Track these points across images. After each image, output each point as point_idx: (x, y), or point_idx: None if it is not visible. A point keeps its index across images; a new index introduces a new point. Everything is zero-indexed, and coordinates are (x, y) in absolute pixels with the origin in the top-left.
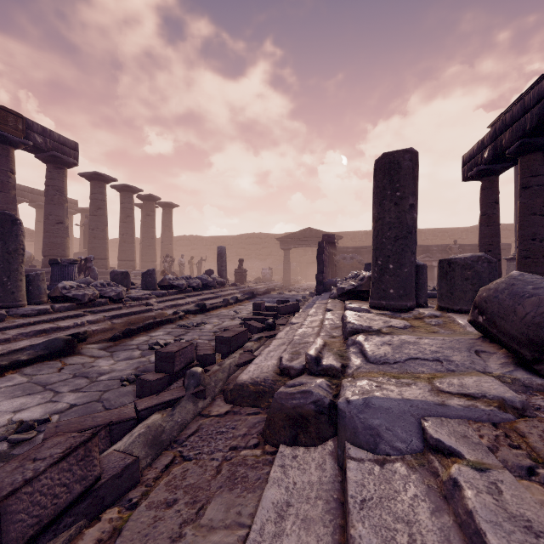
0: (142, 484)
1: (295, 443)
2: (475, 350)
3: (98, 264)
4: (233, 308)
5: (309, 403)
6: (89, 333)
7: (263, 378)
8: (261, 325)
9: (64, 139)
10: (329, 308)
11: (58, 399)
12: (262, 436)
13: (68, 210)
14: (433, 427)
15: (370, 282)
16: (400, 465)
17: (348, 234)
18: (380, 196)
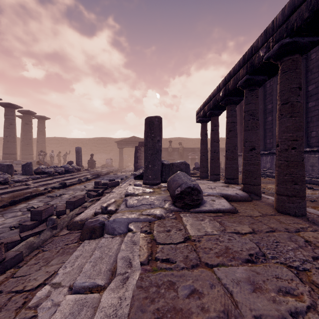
0: (24, 261)
1: (91, 238)
2: (164, 200)
3: None
4: (84, 184)
5: (97, 223)
6: None
7: (86, 218)
8: (95, 194)
9: None
10: (130, 184)
11: None
12: (79, 239)
13: None
14: (131, 225)
15: None
16: (118, 237)
17: None
18: (146, 135)
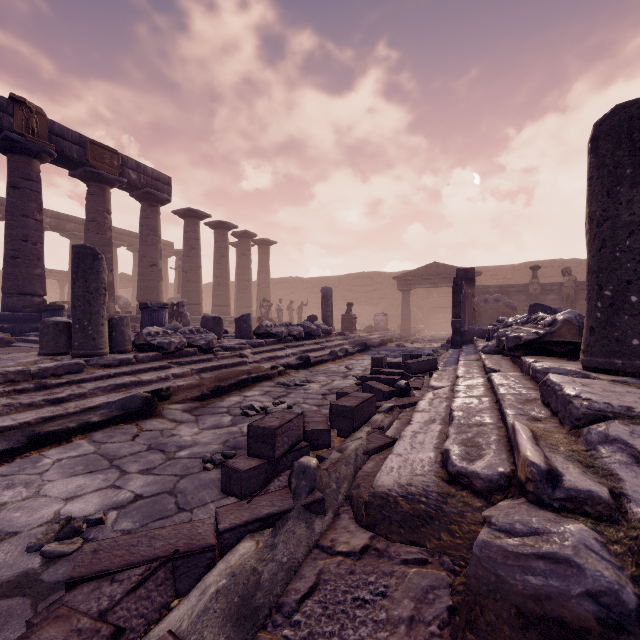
0: None
1: None
2: None
3: (191, 310)
4: (343, 362)
5: (580, 595)
6: (174, 390)
7: (421, 487)
8: (387, 389)
9: (157, 174)
10: (492, 368)
11: (122, 483)
12: (451, 636)
13: (163, 253)
14: None
15: (567, 328)
16: None
17: (486, 269)
18: (608, 180)
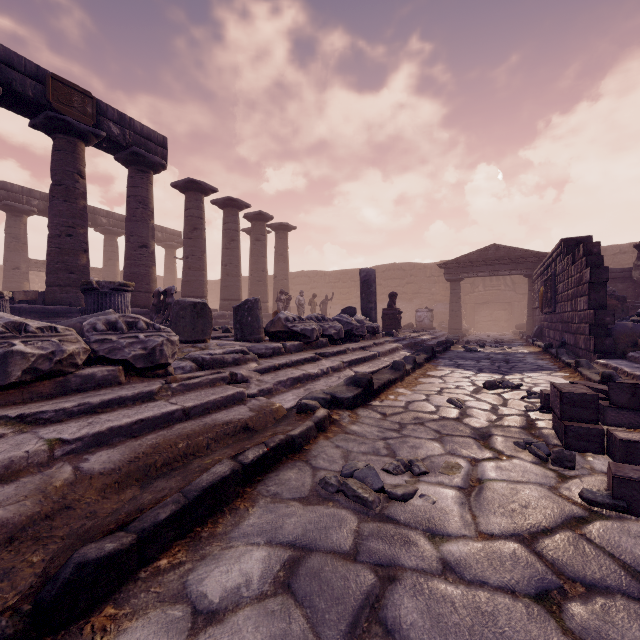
0: None
1: None
2: None
3: None
4: (421, 384)
5: None
6: None
7: None
8: None
9: (148, 132)
10: None
11: None
12: None
13: (170, 243)
14: None
15: None
16: None
17: None
18: None
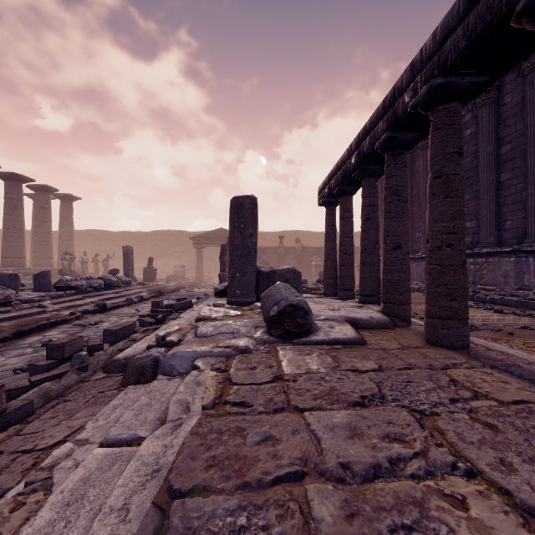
0: (35, 414)
1: (138, 383)
2: (256, 326)
3: None
4: (136, 306)
5: (149, 360)
6: None
7: (134, 355)
8: (153, 321)
9: None
10: (209, 304)
11: None
12: (121, 384)
13: None
14: (198, 361)
15: None
16: (178, 378)
17: (259, 234)
18: (232, 226)
